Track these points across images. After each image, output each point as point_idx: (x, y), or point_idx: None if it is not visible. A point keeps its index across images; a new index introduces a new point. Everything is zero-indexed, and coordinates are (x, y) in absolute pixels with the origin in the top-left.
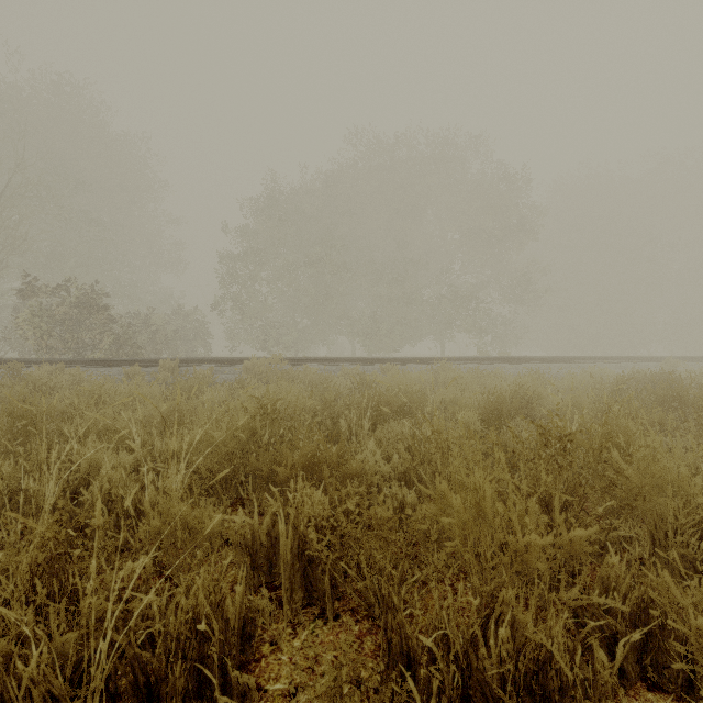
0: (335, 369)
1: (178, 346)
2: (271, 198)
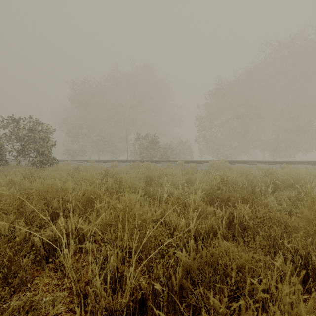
0: (252, 166)
1: (180, 156)
2: (219, 88)
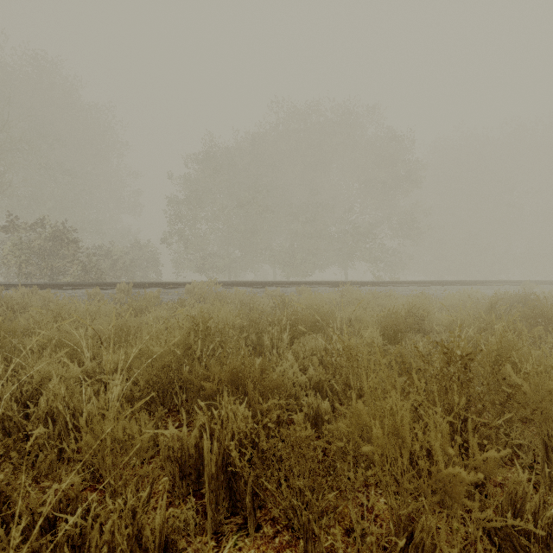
0: (260, 291)
1: (135, 272)
2: (209, 154)
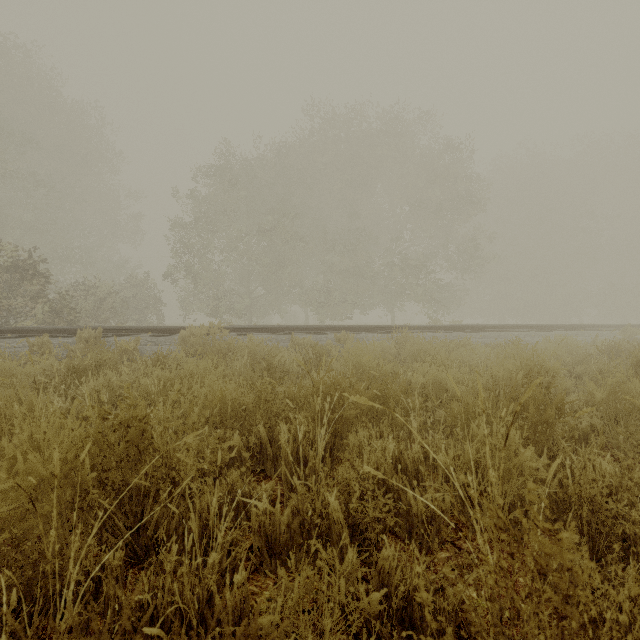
0: (285, 339)
1: (128, 314)
2: (224, 165)
